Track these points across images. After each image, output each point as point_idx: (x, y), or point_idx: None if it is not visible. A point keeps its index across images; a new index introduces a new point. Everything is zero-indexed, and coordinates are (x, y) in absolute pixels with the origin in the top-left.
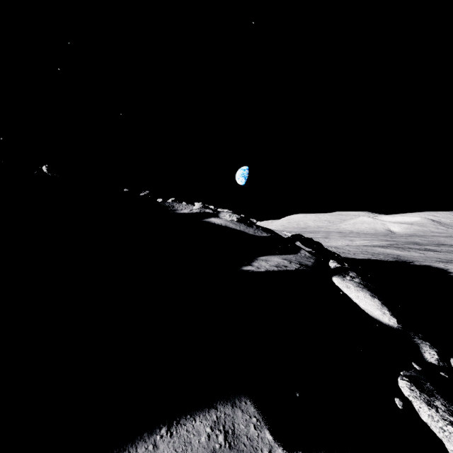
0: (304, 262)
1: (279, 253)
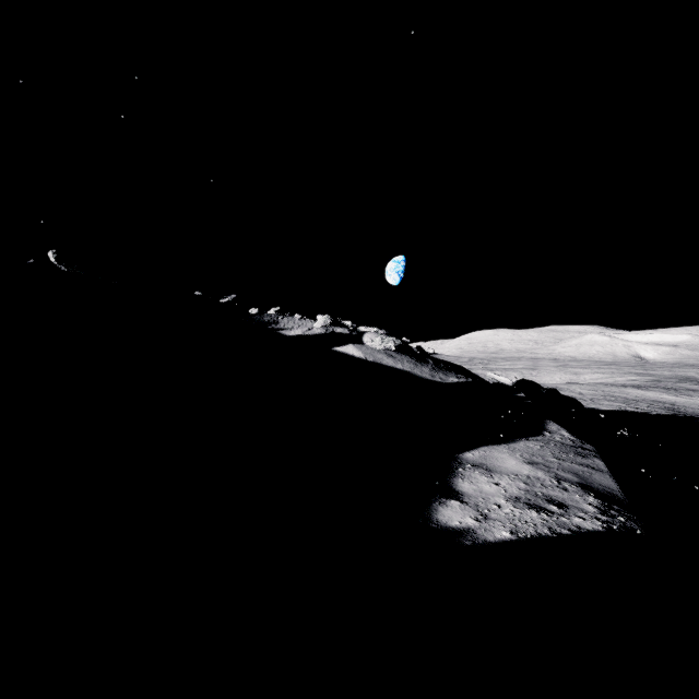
0: (591, 476)
1: (500, 430)
